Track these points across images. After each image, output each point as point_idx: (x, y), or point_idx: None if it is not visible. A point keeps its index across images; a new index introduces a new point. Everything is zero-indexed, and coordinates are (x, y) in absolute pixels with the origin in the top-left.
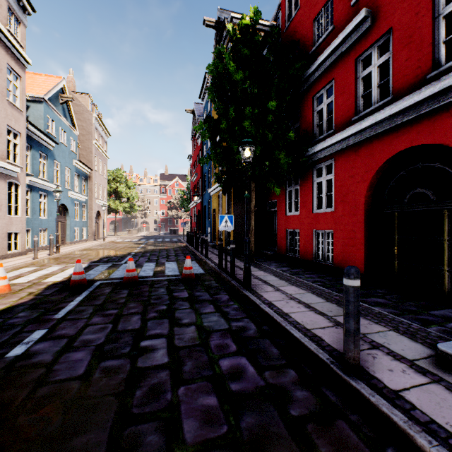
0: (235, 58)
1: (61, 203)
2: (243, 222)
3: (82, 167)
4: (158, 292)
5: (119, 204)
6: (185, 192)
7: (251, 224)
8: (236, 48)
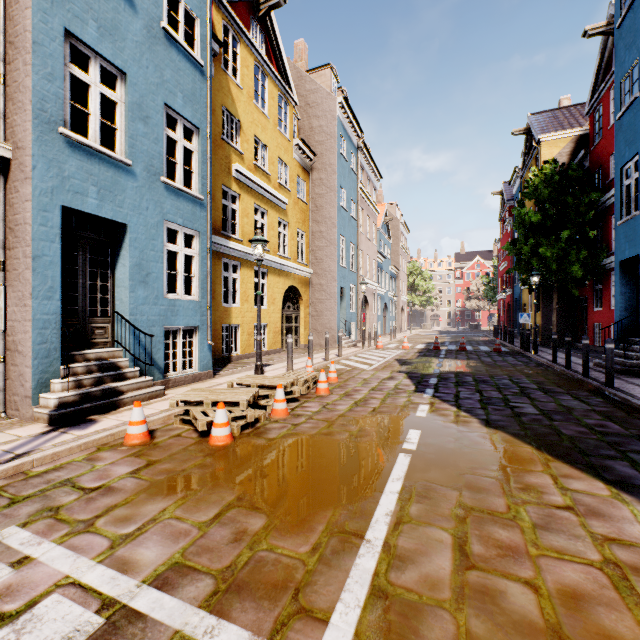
0: (536, 194)
1: (385, 302)
2: (551, 316)
3: (394, 270)
4: (480, 353)
5: (415, 298)
6: (490, 279)
7: (553, 318)
8: (537, 188)
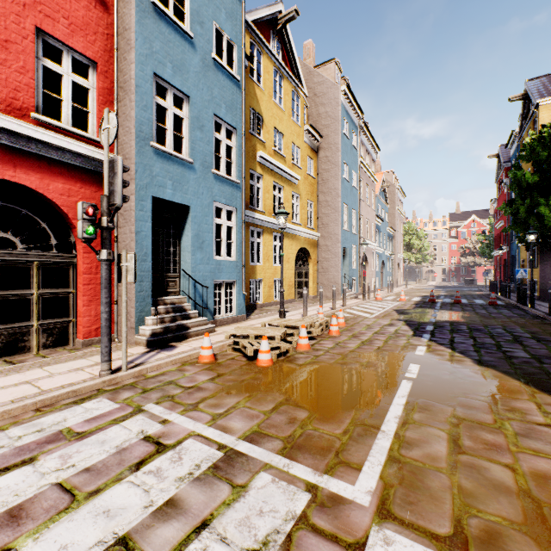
0: (534, 156)
1: (382, 259)
2: (550, 272)
3: (390, 231)
4: (475, 306)
5: (411, 255)
6: (486, 236)
7: None
8: (534, 151)
